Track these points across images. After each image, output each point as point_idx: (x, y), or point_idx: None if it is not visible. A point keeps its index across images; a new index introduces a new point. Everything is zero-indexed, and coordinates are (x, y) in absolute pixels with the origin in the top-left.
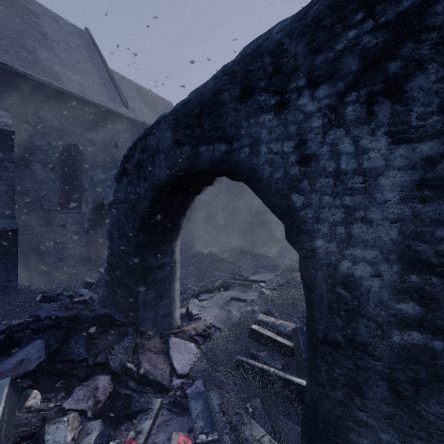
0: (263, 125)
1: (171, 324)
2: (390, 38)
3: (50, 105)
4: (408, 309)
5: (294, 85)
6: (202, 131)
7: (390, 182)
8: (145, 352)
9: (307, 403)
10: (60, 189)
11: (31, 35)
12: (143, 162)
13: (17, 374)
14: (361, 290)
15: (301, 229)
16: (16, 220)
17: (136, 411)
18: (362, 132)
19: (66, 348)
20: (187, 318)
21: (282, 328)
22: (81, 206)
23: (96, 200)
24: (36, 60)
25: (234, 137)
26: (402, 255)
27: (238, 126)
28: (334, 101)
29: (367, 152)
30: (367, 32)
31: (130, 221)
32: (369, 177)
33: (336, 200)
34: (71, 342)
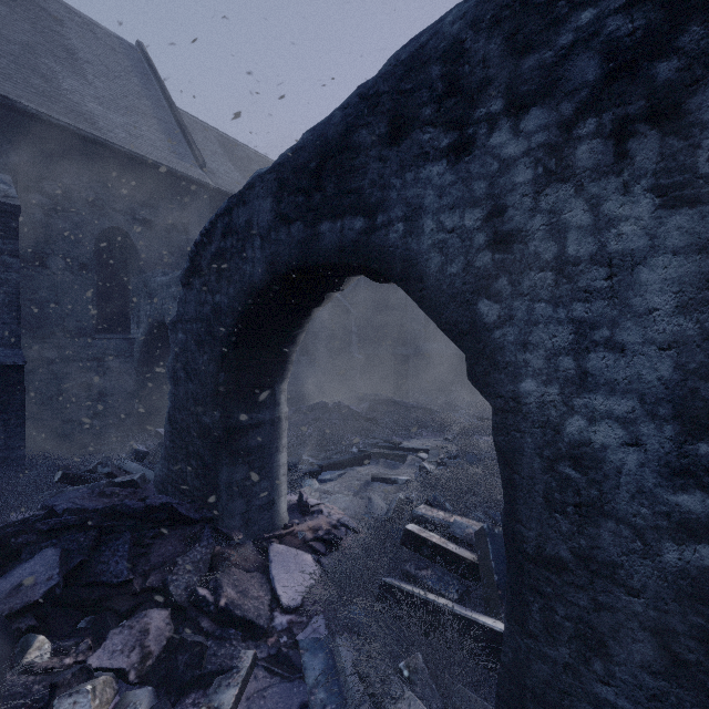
0: (428, 184)
1: (273, 521)
2: (659, 19)
3: (80, 163)
4: (692, 505)
5: (483, 112)
6: (323, 197)
7: (658, 277)
8: (229, 569)
9: (506, 665)
10: (96, 300)
11: (49, 51)
12: (226, 253)
13: (11, 607)
14: (604, 469)
15: (495, 363)
16: (23, 350)
17: (211, 671)
18: (606, 188)
19: (97, 563)
20: (300, 510)
21: (457, 529)
22: (129, 328)
23: (152, 317)
24: (56, 91)
25: (379, 206)
26: (682, 407)
27: (384, 187)
28: (554, 136)
29: (615, 223)
30: (615, 10)
31: (205, 351)
32: (619, 269)
33: (559, 311)
34: (104, 552)
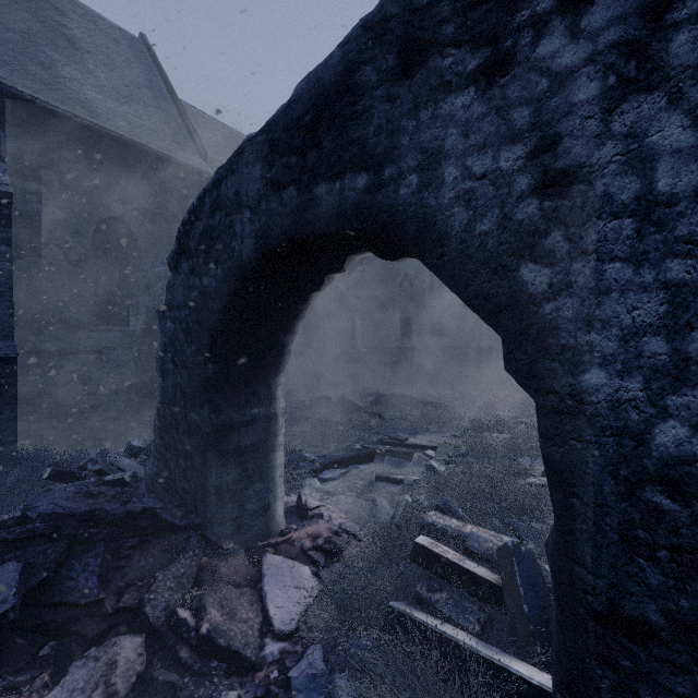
0: (449, 121)
1: (269, 527)
2: None
3: (77, 152)
4: None
5: (526, 15)
6: (319, 154)
7: None
8: (216, 585)
9: None
10: (94, 291)
11: (49, 40)
12: (213, 230)
13: None
14: None
15: (545, 347)
16: (19, 342)
17: None
18: None
19: (64, 579)
20: (299, 514)
21: (474, 543)
22: (129, 320)
23: (151, 309)
24: (54, 78)
25: (386, 156)
26: None
27: (393, 132)
28: (634, 29)
29: None
30: None
31: (193, 340)
32: None
33: (643, 272)
34: (73, 566)
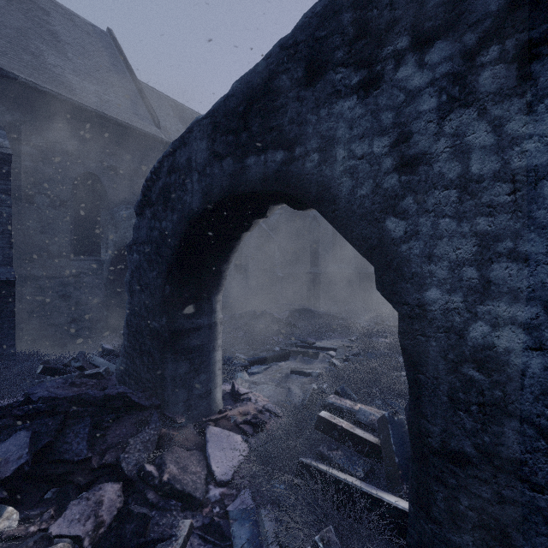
0: (340, 117)
1: (210, 407)
2: None
3: (60, 122)
4: None
5: (390, 49)
6: (249, 135)
7: None
8: (172, 448)
9: (411, 546)
10: (73, 229)
11: (37, 34)
12: (170, 186)
13: None
14: (507, 371)
15: (402, 274)
16: (15, 269)
17: (153, 539)
18: (509, 109)
19: (62, 443)
20: (232, 398)
21: (362, 416)
22: (100, 252)
23: (117, 243)
24: (42, 65)
25: (296, 140)
26: None
27: (302, 123)
28: (457, 65)
29: (519, 142)
30: None
31: (154, 268)
32: (522, 184)
33: (463, 225)
34: (68, 434)
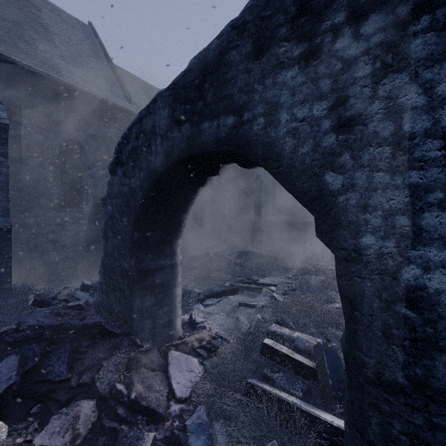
0: (283, 86)
1: (172, 334)
2: None
3: (49, 98)
4: None
5: (328, 24)
6: (204, 104)
7: None
8: (139, 369)
9: None
10: (60, 186)
11: (31, 26)
12: (138, 149)
13: None
14: (438, 311)
15: (339, 222)
16: (12, 218)
17: None
18: (439, 73)
19: (46, 366)
20: (190, 326)
21: (299, 343)
22: (82, 204)
23: (96, 197)
24: (34, 51)
25: (245, 106)
26: None
27: (249, 91)
28: (390, 35)
29: None
30: None
31: (125, 217)
32: None
33: (396, 178)
34: (51, 358)
